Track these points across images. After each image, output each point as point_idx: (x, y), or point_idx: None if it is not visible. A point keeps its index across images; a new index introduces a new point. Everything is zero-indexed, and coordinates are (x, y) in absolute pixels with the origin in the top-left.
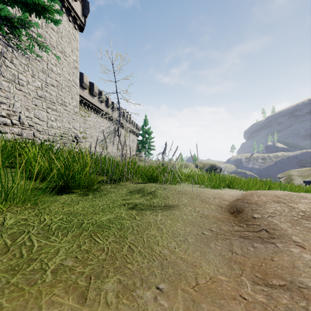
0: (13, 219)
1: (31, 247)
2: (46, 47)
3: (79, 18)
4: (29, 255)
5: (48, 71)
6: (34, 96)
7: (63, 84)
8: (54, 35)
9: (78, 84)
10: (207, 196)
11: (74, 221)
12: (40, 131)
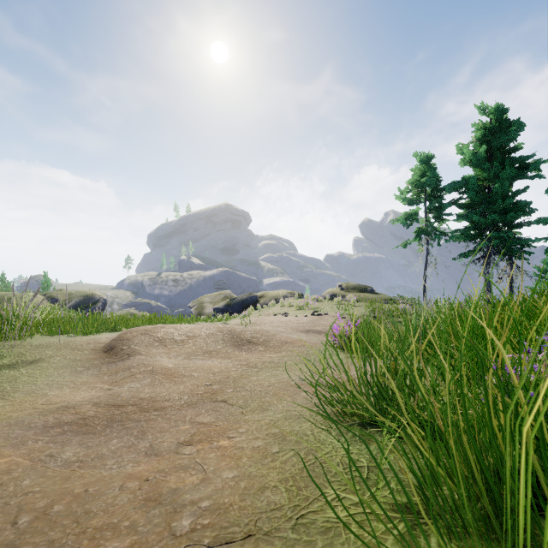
0: None
1: None
2: None
3: None
4: None
5: None
6: None
7: None
8: None
9: None
10: (79, 344)
11: None
12: None
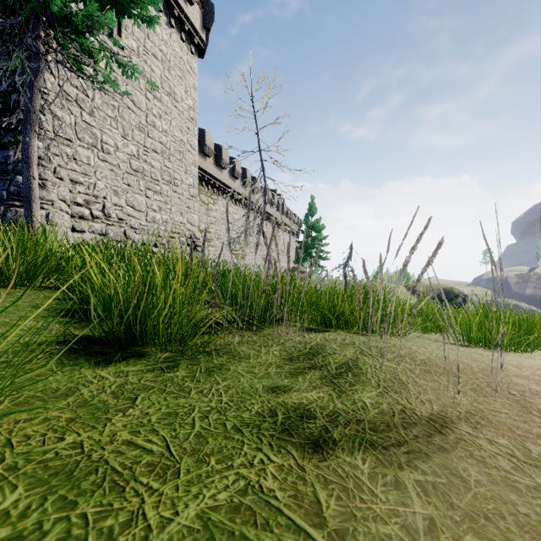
0: None
1: None
2: (133, 68)
3: (197, 34)
4: None
5: (148, 127)
6: (126, 171)
7: (172, 148)
8: (158, 67)
9: (196, 147)
10: (525, 386)
11: None
12: (135, 228)
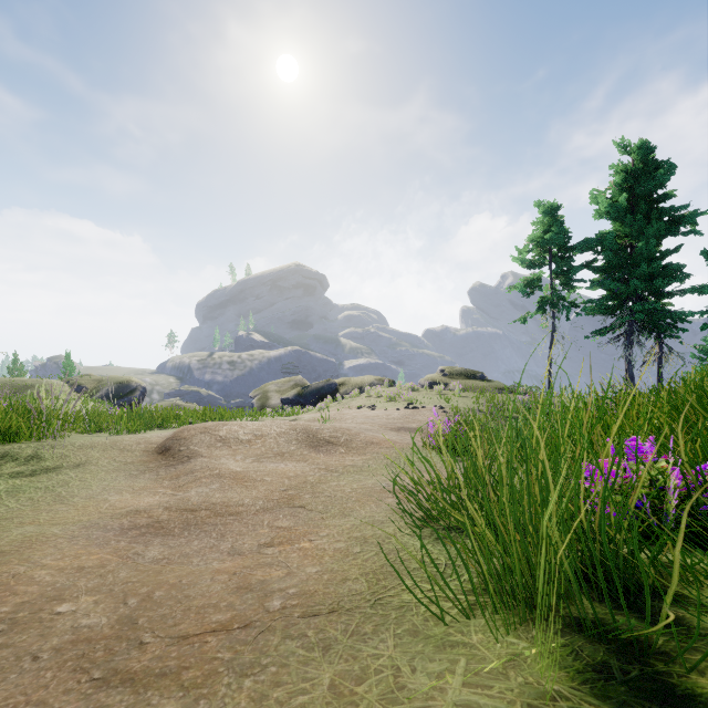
0: None
1: None
2: None
3: None
4: None
5: None
6: None
7: None
8: None
9: None
10: (128, 444)
11: None
12: None
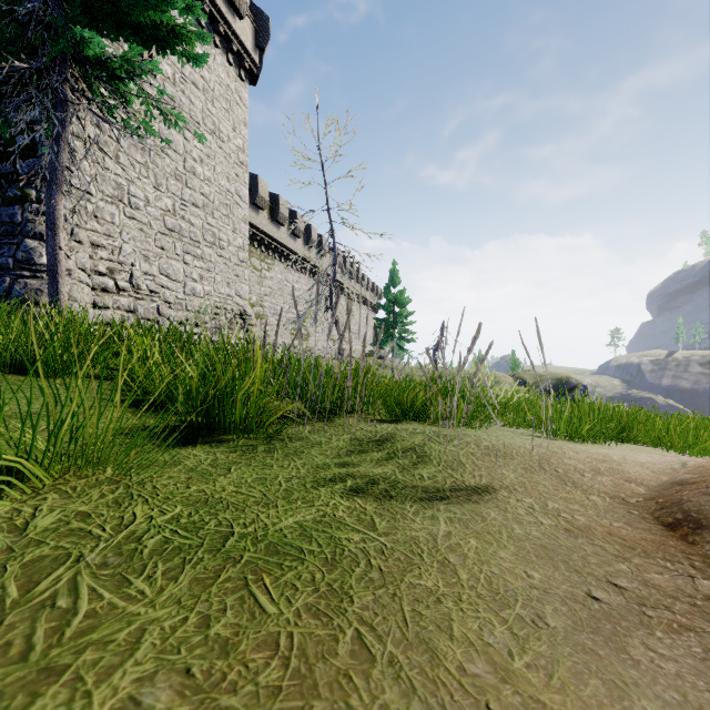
0: (56, 513)
1: (66, 617)
2: (178, 116)
3: (248, 55)
4: (49, 652)
5: (187, 174)
6: (159, 230)
7: (217, 200)
8: (198, 98)
9: (247, 199)
10: (572, 465)
11: (206, 528)
12: (170, 303)
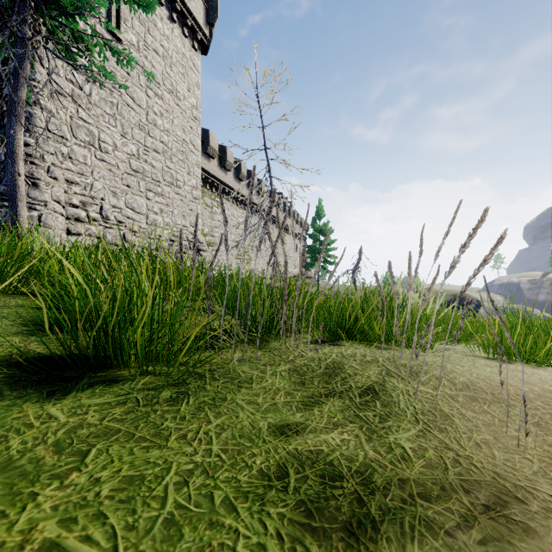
0: None
1: None
2: (129, 56)
3: (200, 29)
4: None
5: (149, 125)
6: (125, 171)
7: (174, 148)
8: (159, 63)
9: (199, 147)
10: None
11: None
12: (134, 231)
